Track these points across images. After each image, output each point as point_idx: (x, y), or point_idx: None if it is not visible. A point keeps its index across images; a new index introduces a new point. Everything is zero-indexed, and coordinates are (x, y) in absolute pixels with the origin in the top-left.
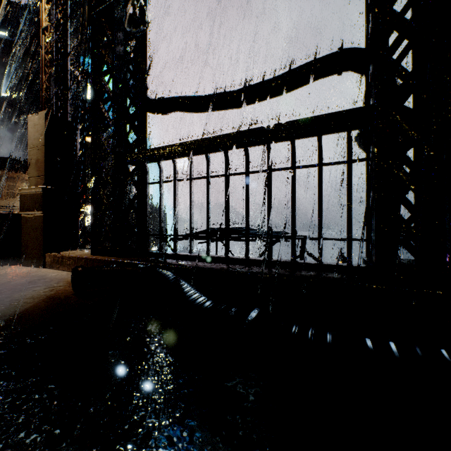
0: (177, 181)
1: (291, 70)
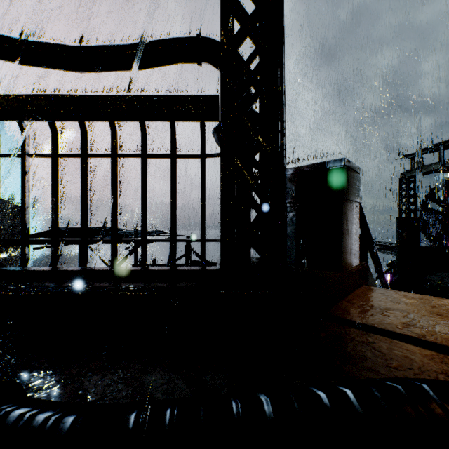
0: None
1: (146, 42)
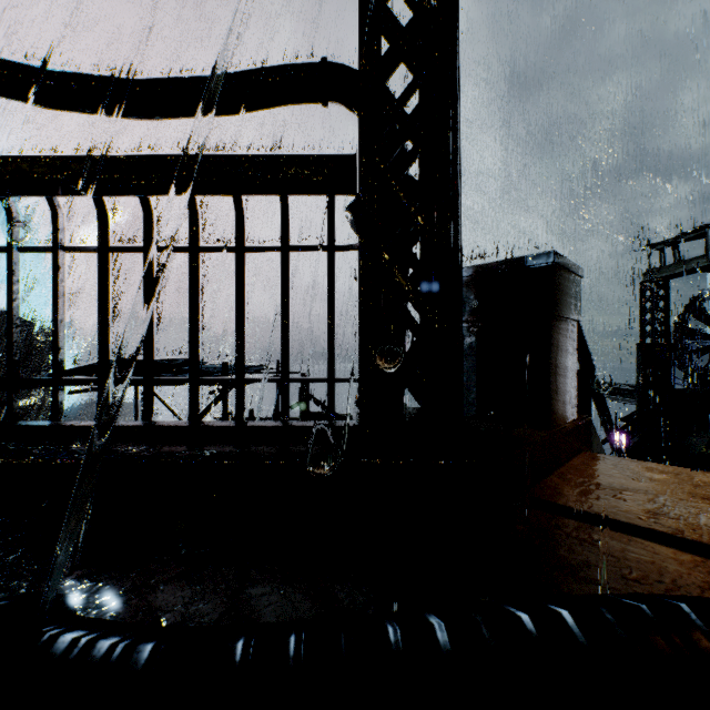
0: None
1: (243, 72)
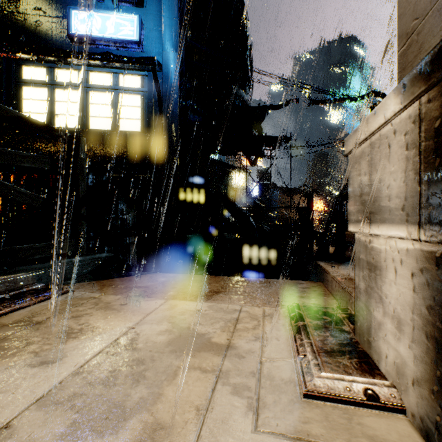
0: None
1: None
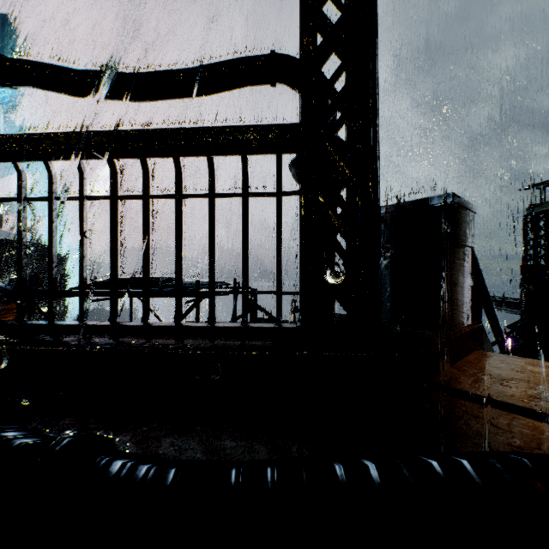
0: (25, 200)
1: (213, 64)
